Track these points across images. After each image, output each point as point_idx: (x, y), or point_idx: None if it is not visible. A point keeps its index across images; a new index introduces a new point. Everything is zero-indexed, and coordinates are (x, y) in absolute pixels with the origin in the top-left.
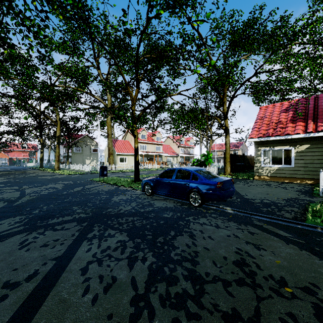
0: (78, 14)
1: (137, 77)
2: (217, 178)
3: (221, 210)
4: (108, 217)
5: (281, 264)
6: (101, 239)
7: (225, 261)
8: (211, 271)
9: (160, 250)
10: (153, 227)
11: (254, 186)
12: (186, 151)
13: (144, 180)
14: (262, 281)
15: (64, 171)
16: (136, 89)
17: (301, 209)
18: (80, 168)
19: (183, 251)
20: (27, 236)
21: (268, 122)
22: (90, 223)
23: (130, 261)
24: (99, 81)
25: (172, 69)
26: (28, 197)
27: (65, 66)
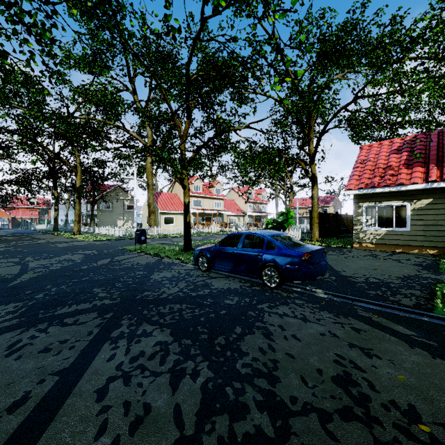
0: (100, 8)
1: (187, 103)
2: (302, 247)
3: (309, 294)
4: (144, 305)
5: (406, 382)
6: (132, 340)
7: (320, 376)
8: (299, 395)
9: (220, 358)
10: (209, 321)
11: (354, 258)
12: (256, 208)
13: (197, 250)
14: (380, 413)
15: (87, 236)
16: (186, 121)
17: (424, 292)
18: (109, 232)
19: (256, 359)
20: (20, 335)
21: (373, 168)
22: (117, 314)
23: (174, 376)
24: (135, 109)
25: (237, 92)
26: (30, 273)
27: (88, 89)
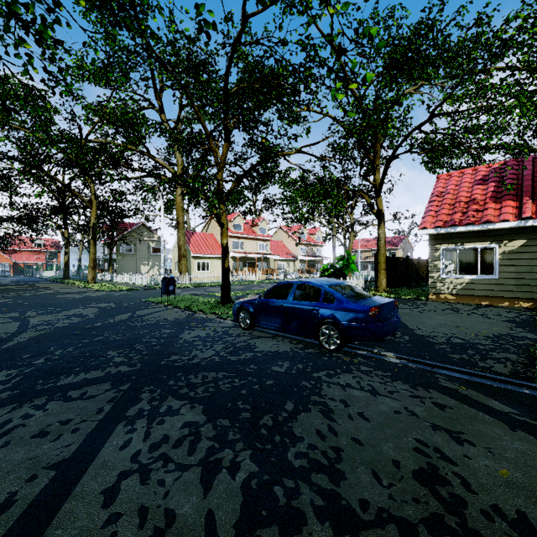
0: None
1: (225, 122)
2: (369, 300)
3: (377, 358)
4: (171, 373)
5: (511, 479)
6: (153, 420)
7: (397, 470)
8: (371, 497)
9: (267, 445)
10: (252, 394)
11: (430, 312)
12: (310, 251)
13: (237, 303)
14: (480, 524)
15: (104, 285)
16: (224, 144)
17: (522, 357)
18: (131, 281)
19: (313, 446)
20: (11, 413)
21: (453, 202)
22: (136, 384)
23: (207, 471)
24: (161, 129)
25: (287, 109)
26: (31, 332)
27: (105, 107)
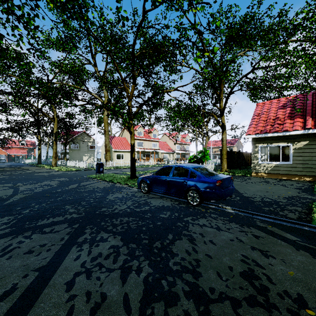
0: (70, 3)
1: (133, 73)
2: (216, 176)
3: (221, 210)
4: (102, 218)
5: (295, 276)
6: (92, 244)
7: (231, 272)
8: (216, 286)
9: (157, 258)
10: (149, 230)
11: (252, 183)
12: (182, 147)
13: (140, 178)
14: (277, 300)
15: (61, 167)
16: (132, 85)
17: (304, 209)
18: (77, 165)
19: (183, 259)
20: (11, 240)
21: (266, 119)
22: (82, 224)
23: (124, 272)
24: (95, 76)
25: (168, 65)
26: (20, 195)
27: (62, 63)
